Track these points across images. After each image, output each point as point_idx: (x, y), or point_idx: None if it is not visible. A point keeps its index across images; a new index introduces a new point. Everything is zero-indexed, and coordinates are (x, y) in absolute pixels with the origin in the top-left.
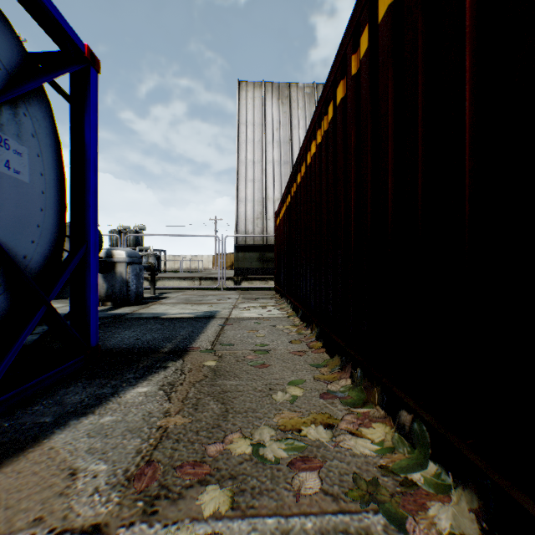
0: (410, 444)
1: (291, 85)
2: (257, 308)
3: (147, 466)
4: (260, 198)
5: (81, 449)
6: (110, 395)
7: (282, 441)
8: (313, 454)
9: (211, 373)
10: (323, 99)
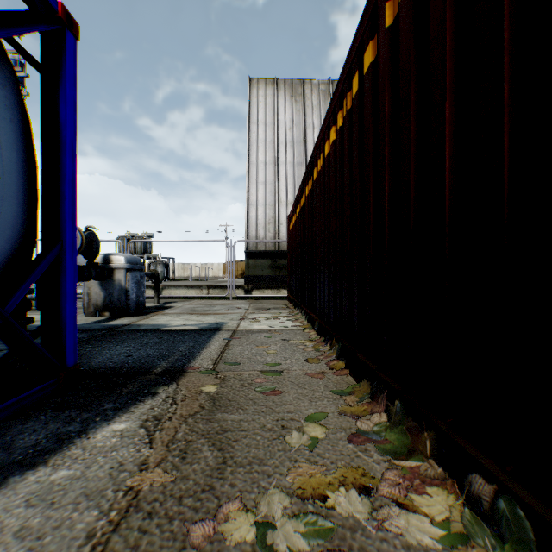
0: (493, 532)
1: (305, 82)
2: (269, 319)
3: None
4: (272, 201)
5: (9, 529)
6: (76, 435)
7: (300, 518)
8: (347, 544)
9: (210, 402)
10: (345, 72)
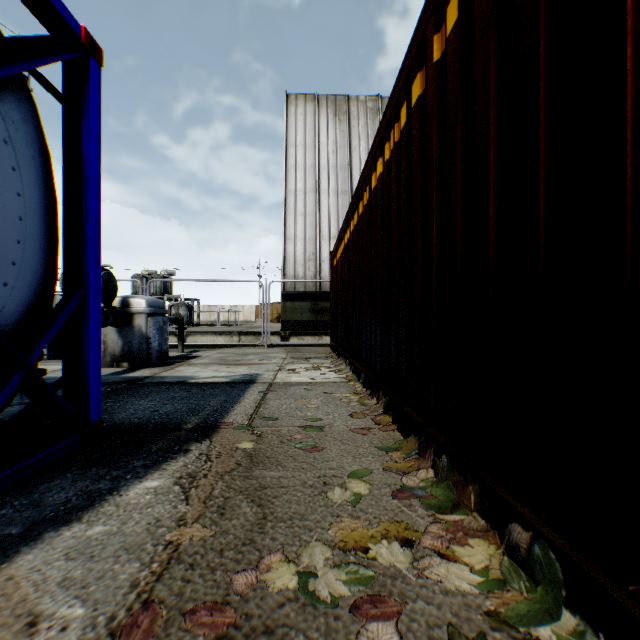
0: (528, 576)
1: (350, 98)
2: (309, 370)
3: (143, 610)
4: (312, 235)
5: (52, 579)
6: (108, 492)
7: (342, 568)
8: (387, 590)
9: (247, 459)
10: (392, 101)
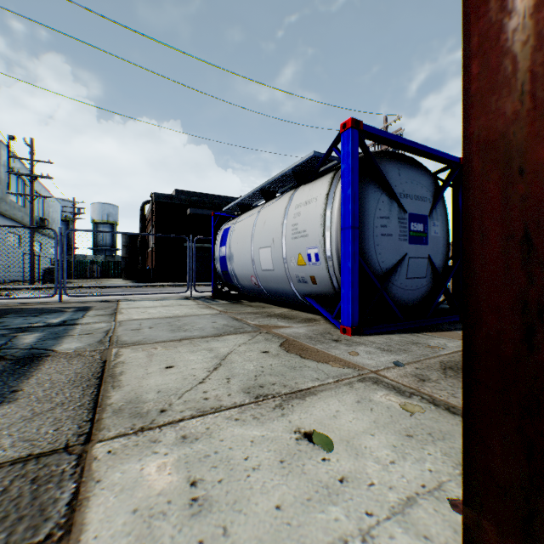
0: None
1: None
2: None
3: None
4: None
5: None
6: None
7: None
8: None
9: None
10: None
